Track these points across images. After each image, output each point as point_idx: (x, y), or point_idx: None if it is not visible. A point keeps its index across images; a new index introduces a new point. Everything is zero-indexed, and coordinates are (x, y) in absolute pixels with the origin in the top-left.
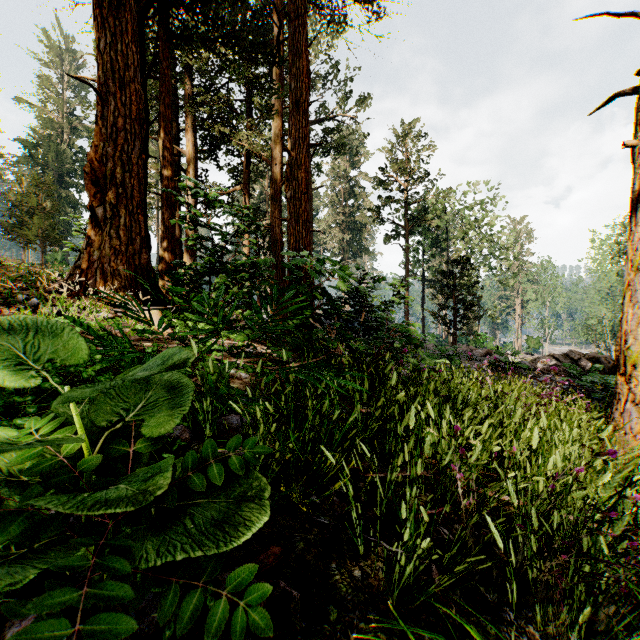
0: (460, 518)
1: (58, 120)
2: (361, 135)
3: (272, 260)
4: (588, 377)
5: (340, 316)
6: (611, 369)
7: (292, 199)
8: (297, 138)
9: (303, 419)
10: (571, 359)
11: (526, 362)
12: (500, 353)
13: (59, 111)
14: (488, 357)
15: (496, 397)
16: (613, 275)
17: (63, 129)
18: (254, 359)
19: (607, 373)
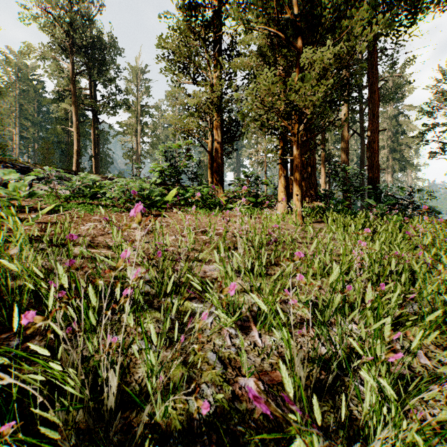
0: None
1: None
2: (405, 75)
3: (371, 186)
4: None
5: (402, 204)
6: None
7: (370, 157)
8: (373, 129)
9: None
10: None
11: None
12: None
13: None
14: None
15: None
16: None
17: None
18: None
19: None
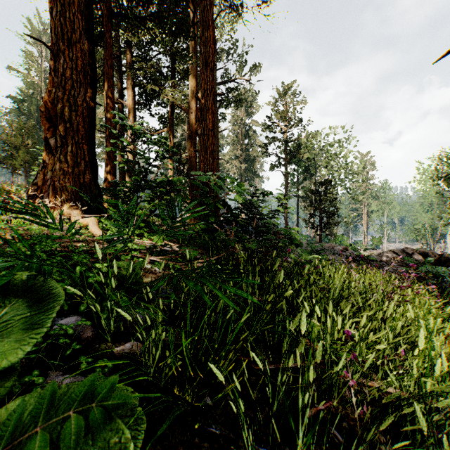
0: (355, 429)
1: (38, 83)
2: (253, 94)
3: (184, 179)
4: (424, 268)
5: (237, 222)
6: (436, 261)
7: (202, 135)
8: (206, 89)
9: (204, 309)
10: (406, 253)
11: (374, 256)
12: (355, 249)
13: (39, 76)
14: (345, 252)
15: (365, 289)
16: (432, 193)
17: (42, 89)
18: (167, 256)
19: (433, 264)
